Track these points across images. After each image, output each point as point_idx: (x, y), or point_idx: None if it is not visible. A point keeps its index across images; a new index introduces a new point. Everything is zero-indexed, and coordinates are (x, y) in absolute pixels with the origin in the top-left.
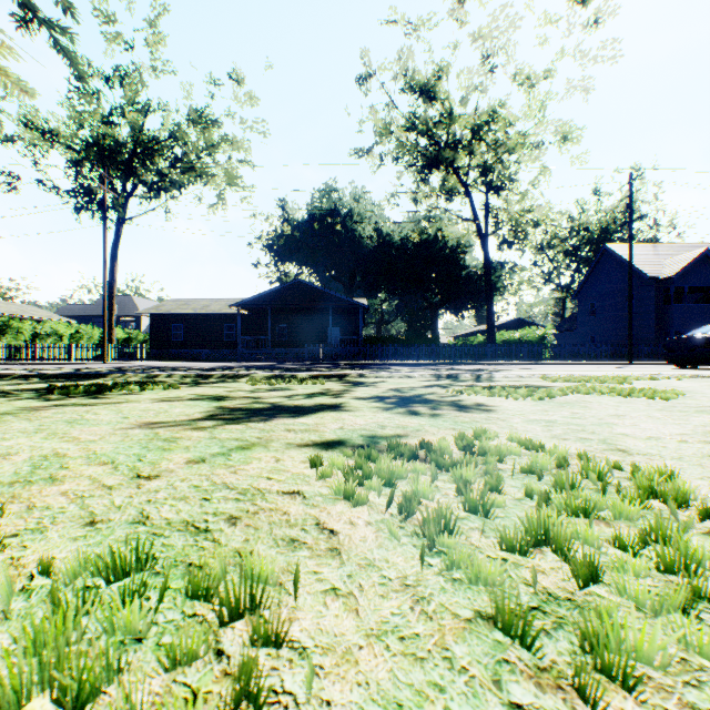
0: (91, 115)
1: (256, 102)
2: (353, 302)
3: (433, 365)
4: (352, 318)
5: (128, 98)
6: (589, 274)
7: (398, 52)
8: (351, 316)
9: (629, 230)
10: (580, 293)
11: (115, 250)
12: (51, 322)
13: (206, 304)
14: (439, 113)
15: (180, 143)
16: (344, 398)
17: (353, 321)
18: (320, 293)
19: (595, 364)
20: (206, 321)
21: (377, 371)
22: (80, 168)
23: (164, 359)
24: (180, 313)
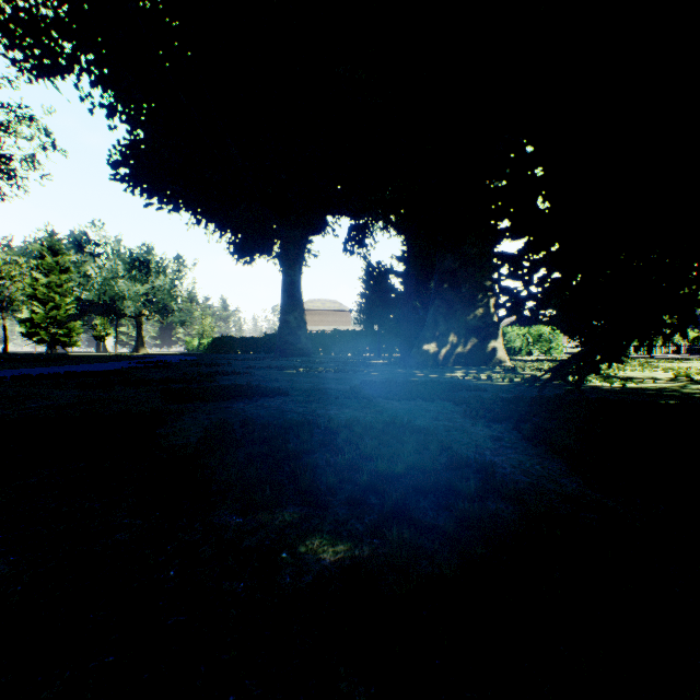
0: None
1: None
2: None
3: None
4: None
5: None
6: None
7: None
8: None
9: None
10: None
11: None
12: None
13: None
14: None
15: None
16: None
17: None
18: None
19: None
20: None
21: None
22: None
23: None
24: None
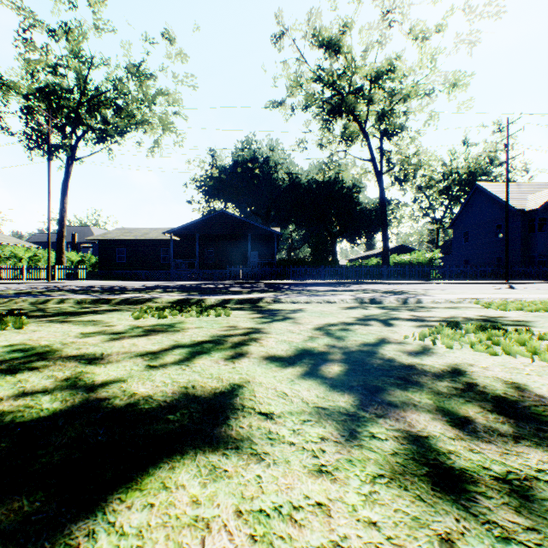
0: (37, 63)
1: (185, 58)
2: (268, 230)
3: (339, 284)
4: (268, 244)
5: (70, 48)
6: (463, 208)
7: (308, 14)
8: (267, 242)
9: (507, 167)
10: (455, 224)
11: (66, 185)
12: (11, 246)
13: (146, 232)
14: (343, 66)
15: (121, 94)
16: (247, 362)
17: (268, 246)
18: (240, 222)
19: (479, 283)
20: (145, 246)
21: (292, 293)
22: (32, 113)
23: (109, 278)
24: (123, 239)
